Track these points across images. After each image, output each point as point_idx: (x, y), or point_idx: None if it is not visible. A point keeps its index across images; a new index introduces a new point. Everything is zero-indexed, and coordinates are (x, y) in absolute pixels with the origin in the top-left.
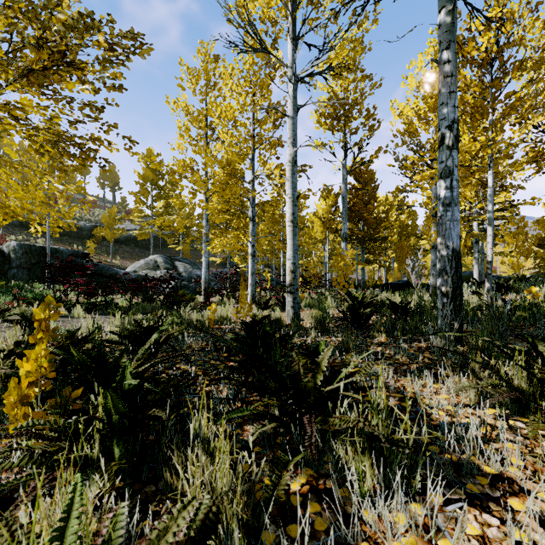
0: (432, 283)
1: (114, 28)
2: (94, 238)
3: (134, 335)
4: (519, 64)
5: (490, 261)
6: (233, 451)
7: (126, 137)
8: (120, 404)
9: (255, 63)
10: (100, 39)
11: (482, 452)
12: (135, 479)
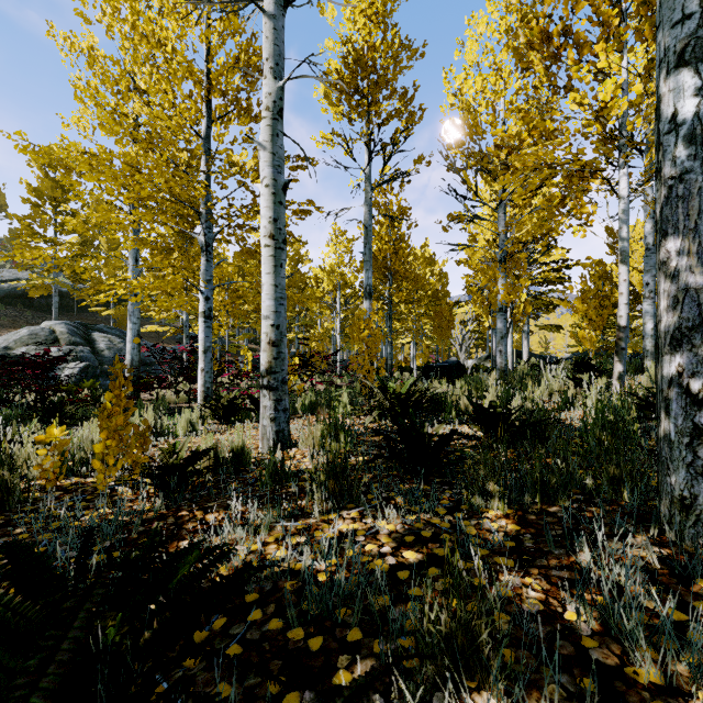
0: (499, 365)
1: None
2: None
3: None
4: None
5: (625, 327)
6: None
7: None
8: None
9: None
10: None
11: None
12: None
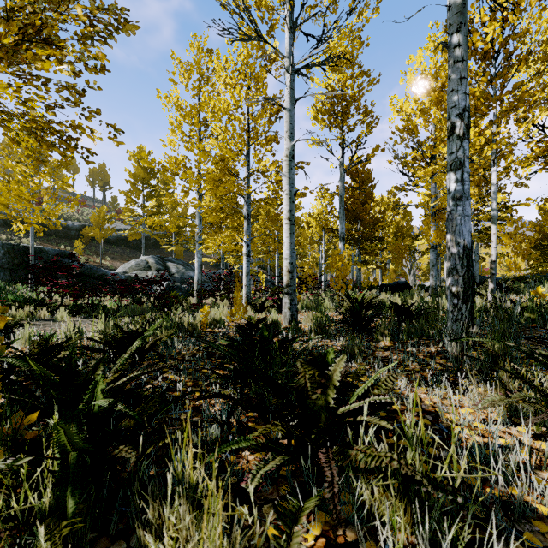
0: (431, 284)
1: (95, 2)
2: (83, 238)
3: (117, 341)
4: (527, 54)
5: (494, 261)
6: (227, 488)
7: (110, 125)
8: (78, 438)
9: (250, 55)
10: (79, 11)
11: (529, 484)
12: (101, 532)
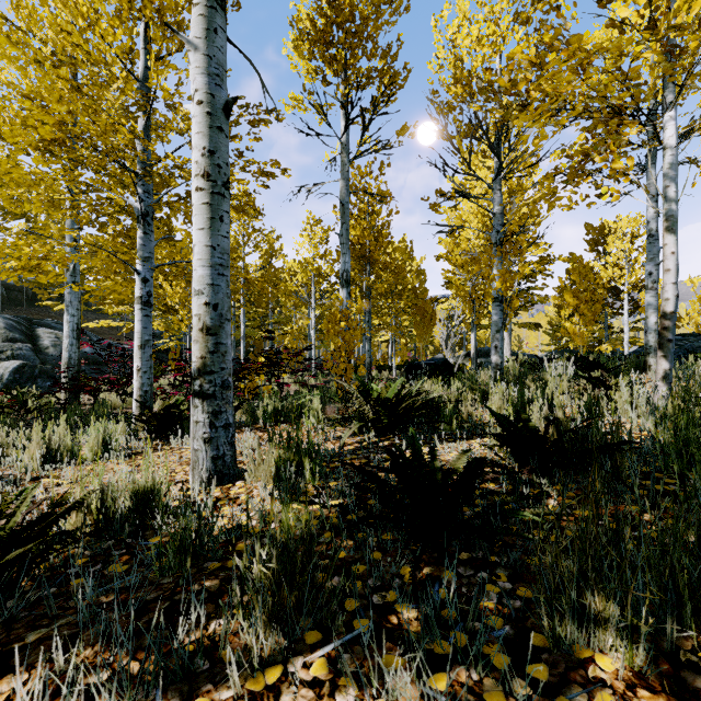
0: (494, 363)
1: None
2: None
3: None
4: None
5: (673, 312)
6: None
7: None
8: None
9: None
10: None
11: None
12: None
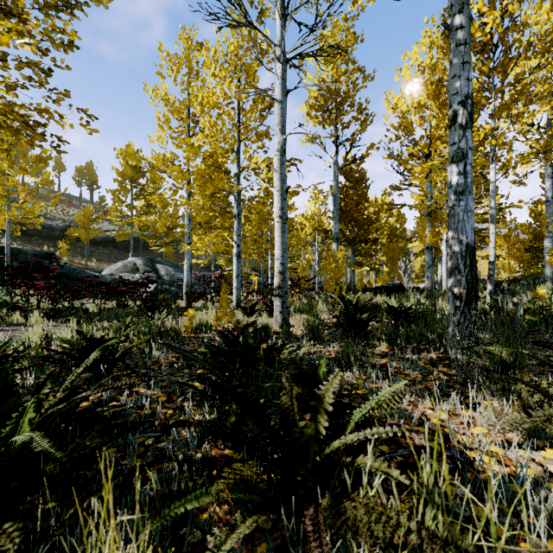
0: (426, 286)
1: None
2: (68, 238)
3: (81, 351)
4: (528, 45)
5: (493, 262)
6: (188, 549)
7: (81, 109)
8: None
9: (241, 46)
10: None
11: None
12: None
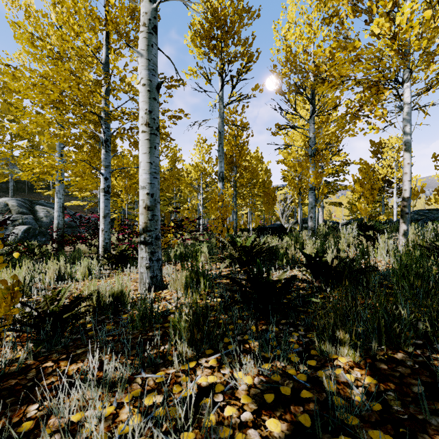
0: (310, 227)
1: None
2: None
3: None
4: None
5: (408, 197)
6: None
7: None
8: None
9: None
10: None
11: None
12: None
